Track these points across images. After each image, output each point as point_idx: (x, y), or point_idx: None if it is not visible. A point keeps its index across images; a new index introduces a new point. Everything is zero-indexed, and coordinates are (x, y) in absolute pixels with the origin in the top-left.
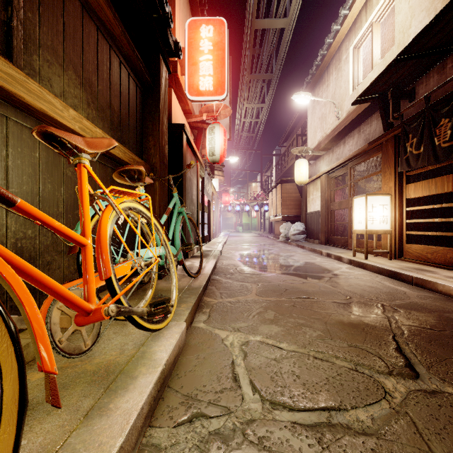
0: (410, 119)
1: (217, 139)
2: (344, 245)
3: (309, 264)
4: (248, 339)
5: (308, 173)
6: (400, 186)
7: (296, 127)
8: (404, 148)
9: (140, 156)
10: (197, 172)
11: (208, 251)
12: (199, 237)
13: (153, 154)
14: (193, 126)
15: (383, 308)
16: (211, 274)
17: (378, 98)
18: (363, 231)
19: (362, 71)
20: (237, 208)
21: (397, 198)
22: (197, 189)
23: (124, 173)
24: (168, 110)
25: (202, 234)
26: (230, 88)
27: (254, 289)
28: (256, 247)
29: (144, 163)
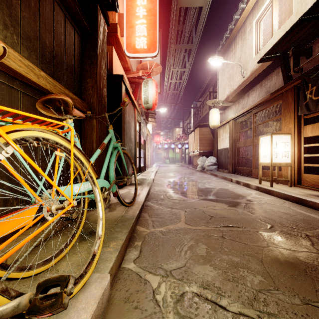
0: (309, 72)
1: (150, 90)
2: (248, 174)
3: (224, 190)
4: (182, 290)
5: (219, 119)
6: (299, 127)
7: (209, 86)
8: (304, 95)
9: (79, 96)
10: (135, 117)
11: (143, 179)
12: (134, 169)
13: (91, 94)
14: (132, 81)
15: (310, 239)
16: (144, 201)
17: (279, 57)
18: (268, 164)
19: (263, 39)
20: (165, 146)
21: (296, 137)
22: (135, 130)
23: (49, 104)
24: (110, 64)
25: (139, 165)
26: (160, 53)
27: (182, 216)
28: (180, 175)
29: (80, 101)
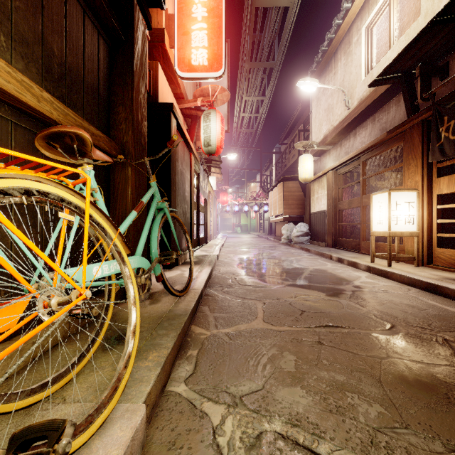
0: (444, 99)
1: (213, 127)
2: (355, 248)
3: (321, 271)
4: (259, 428)
5: (313, 169)
6: (429, 180)
7: (298, 123)
8: (437, 133)
9: (105, 132)
10: (191, 166)
11: (203, 256)
12: (189, 241)
13: (124, 130)
14: (186, 114)
15: (451, 346)
16: (204, 289)
17: (401, 78)
18: (385, 233)
19: (377, 53)
20: (235, 208)
21: (425, 194)
22: (191, 185)
23: (56, 141)
24: (154, 87)
25: (198, 236)
26: (228, 74)
27: (260, 310)
28: (257, 250)
29: (106, 139)
